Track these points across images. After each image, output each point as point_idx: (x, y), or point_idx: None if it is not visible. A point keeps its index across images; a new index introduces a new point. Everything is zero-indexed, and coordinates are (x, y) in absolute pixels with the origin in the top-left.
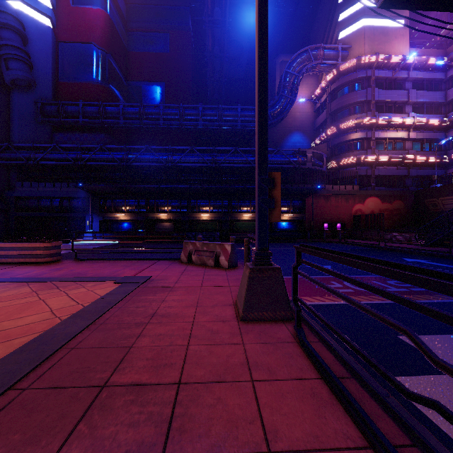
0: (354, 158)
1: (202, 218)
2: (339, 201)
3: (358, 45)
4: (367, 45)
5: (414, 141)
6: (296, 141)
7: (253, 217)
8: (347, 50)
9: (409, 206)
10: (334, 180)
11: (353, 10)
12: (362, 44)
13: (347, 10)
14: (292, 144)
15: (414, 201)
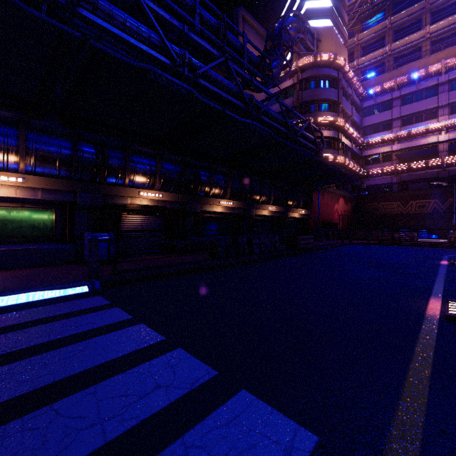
0: (332, 156)
1: (219, 208)
2: (328, 199)
3: (327, 43)
4: (334, 47)
5: (350, 152)
6: None
7: (275, 212)
8: (317, 43)
9: (353, 209)
10: None
11: (320, 5)
12: (331, 44)
13: (313, 2)
14: None
15: (354, 204)
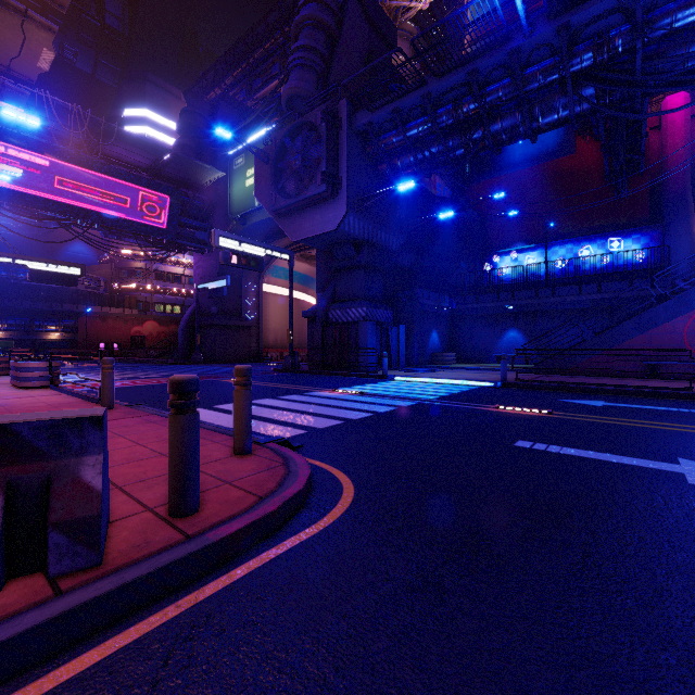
0: (135, 285)
1: None
2: (117, 323)
3: None
4: None
5: (190, 277)
6: (80, 251)
7: (7, 336)
8: None
9: None
10: (119, 301)
11: None
12: None
13: None
14: (74, 253)
15: None
